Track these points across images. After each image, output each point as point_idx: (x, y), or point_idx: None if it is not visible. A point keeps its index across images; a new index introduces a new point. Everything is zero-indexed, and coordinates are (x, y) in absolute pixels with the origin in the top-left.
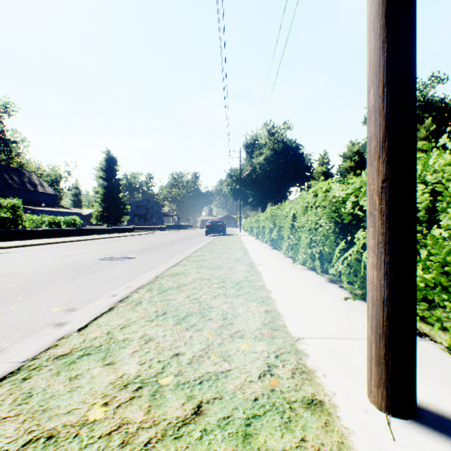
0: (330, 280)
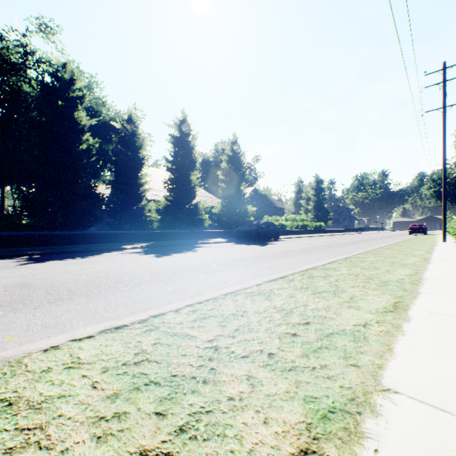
0: None
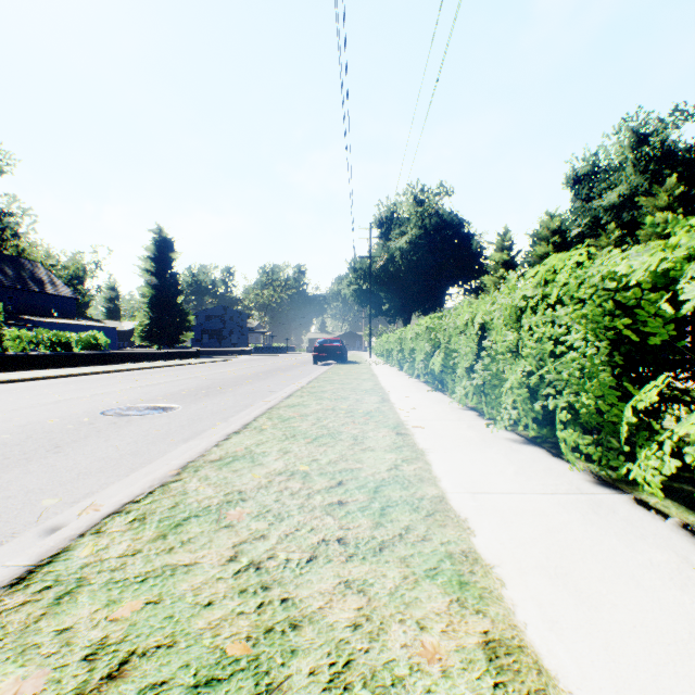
0: (599, 479)
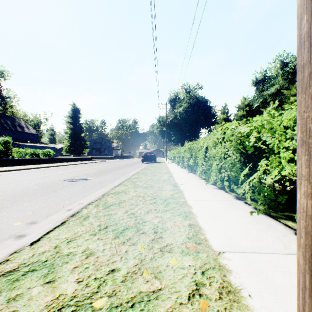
0: (236, 197)
